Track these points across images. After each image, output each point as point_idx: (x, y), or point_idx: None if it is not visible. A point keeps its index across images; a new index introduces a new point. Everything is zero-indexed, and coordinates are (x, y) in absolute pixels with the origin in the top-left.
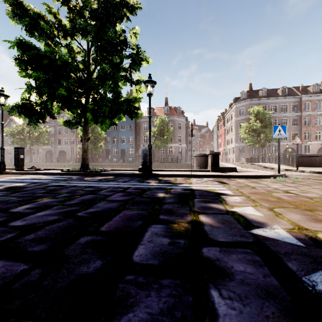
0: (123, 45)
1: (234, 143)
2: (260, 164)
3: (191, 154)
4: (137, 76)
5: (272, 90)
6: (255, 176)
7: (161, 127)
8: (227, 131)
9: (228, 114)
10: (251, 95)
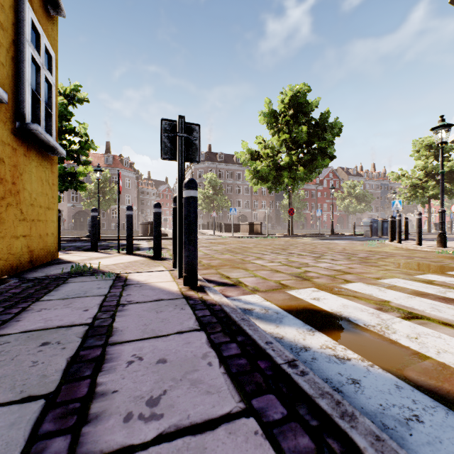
0: (72, 132)
1: None
2: (201, 231)
3: None
4: (85, 158)
5: (230, 155)
6: None
7: (101, 184)
8: None
9: (188, 174)
10: (210, 157)
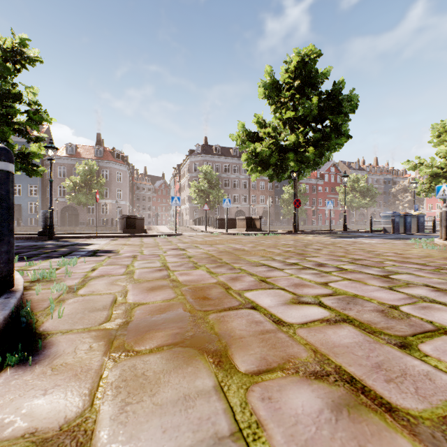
0: (16, 99)
1: (189, 203)
2: (193, 227)
3: (96, 217)
4: (37, 133)
5: (227, 148)
6: (151, 235)
7: (88, 176)
8: (183, 187)
9: (184, 167)
10: (206, 150)
